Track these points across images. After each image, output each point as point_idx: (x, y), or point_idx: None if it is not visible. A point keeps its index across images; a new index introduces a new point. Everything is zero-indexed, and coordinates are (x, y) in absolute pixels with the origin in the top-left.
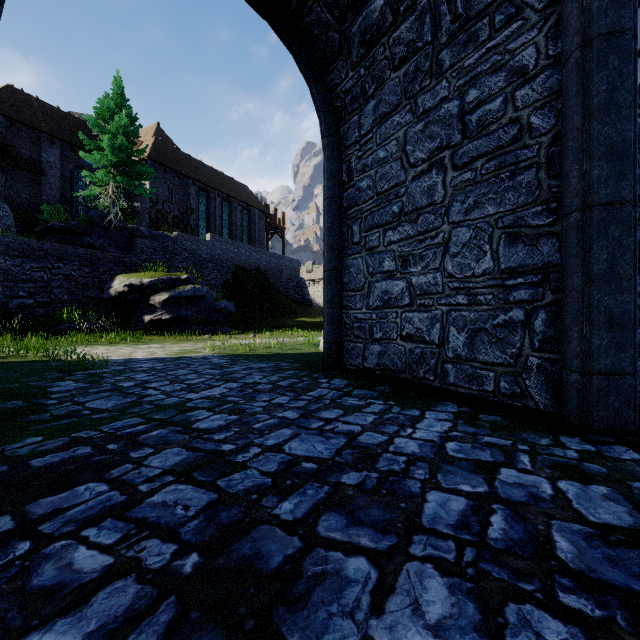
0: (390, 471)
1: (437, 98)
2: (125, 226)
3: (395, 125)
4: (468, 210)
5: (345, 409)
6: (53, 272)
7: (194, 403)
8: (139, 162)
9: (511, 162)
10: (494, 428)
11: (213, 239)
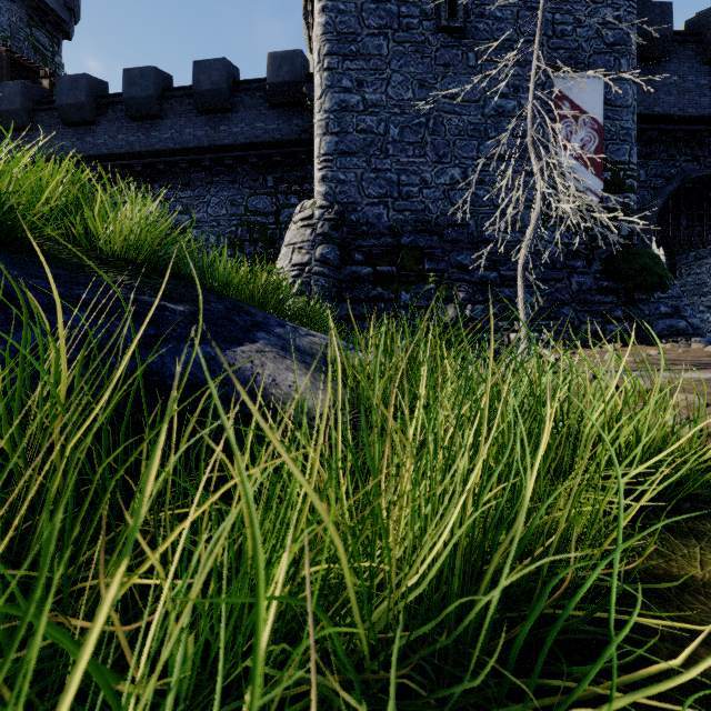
0: None
1: None
2: None
3: (704, 263)
4: None
5: None
6: None
7: None
8: None
9: None
10: None
11: None
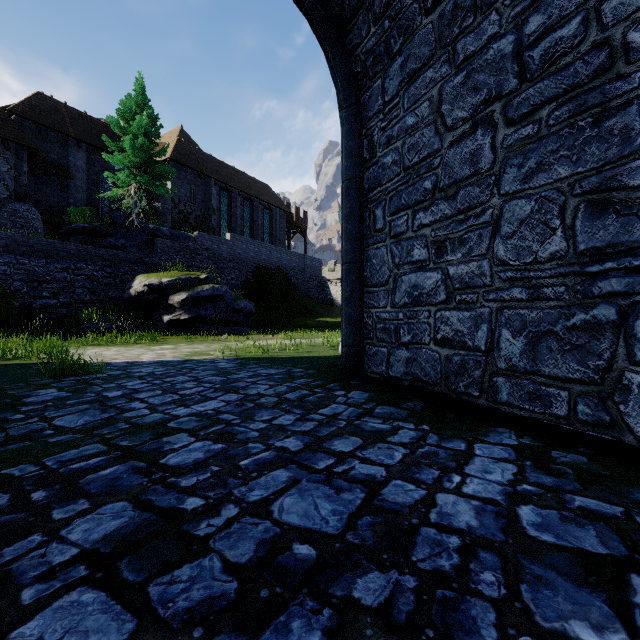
0: (436, 573)
1: (483, 38)
2: (147, 226)
3: (427, 82)
4: (528, 176)
5: (364, 437)
6: (76, 272)
7: (178, 422)
8: (160, 162)
9: (595, 102)
10: (583, 478)
11: (233, 238)
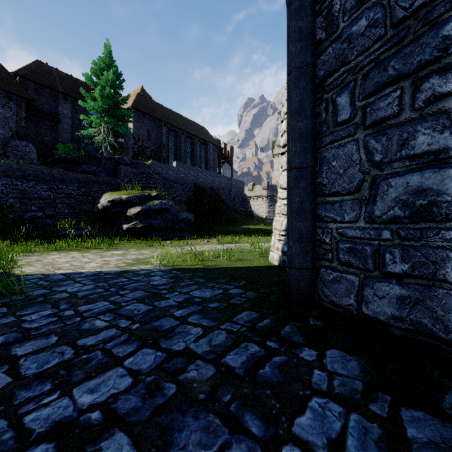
0: None
1: None
2: (113, 157)
3: None
4: None
5: None
6: (57, 192)
7: None
8: (123, 108)
9: None
10: None
11: (178, 166)
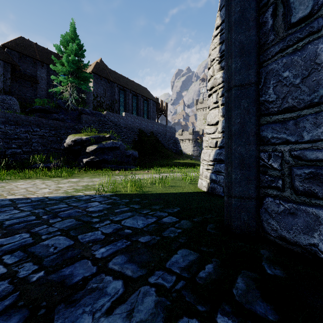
0: None
1: None
2: (77, 108)
3: None
4: None
5: None
6: (33, 133)
7: None
8: (85, 72)
9: None
10: None
11: (126, 115)
